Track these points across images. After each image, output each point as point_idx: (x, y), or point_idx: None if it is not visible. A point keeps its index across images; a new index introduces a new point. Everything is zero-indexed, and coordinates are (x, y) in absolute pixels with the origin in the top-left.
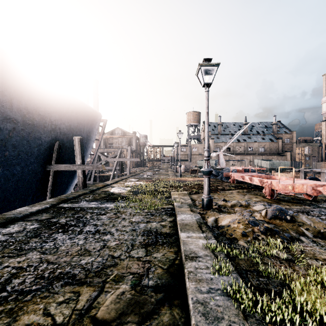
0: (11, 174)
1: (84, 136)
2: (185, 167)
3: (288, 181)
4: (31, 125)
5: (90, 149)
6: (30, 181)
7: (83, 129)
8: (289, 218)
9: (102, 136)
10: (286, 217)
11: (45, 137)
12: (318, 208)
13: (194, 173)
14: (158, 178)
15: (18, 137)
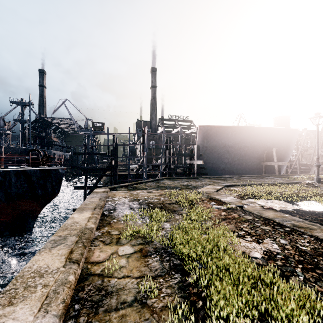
0: (247, 165)
1: (284, 146)
2: None
3: None
4: (253, 146)
5: (291, 152)
6: (254, 169)
7: (283, 142)
8: None
9: (303, 142)
10: None
11: (260, 150)
12: None
13: None
14: None
15: (249, 152)
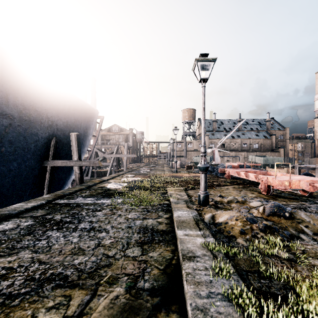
0: (8, 170)
1: (81, 133)
2: (180, 163)
3: (284, 176)
4: (27, 121)
5: (87, 145)
6: (27, 177)
7: (80, 125)
8: (287, 215)
9: (99, 132)
10: (285, 214)
11: (42, 133)
12: (315, 204)
13: (190, 169)
14: (154, 173)
15: (15, 133)
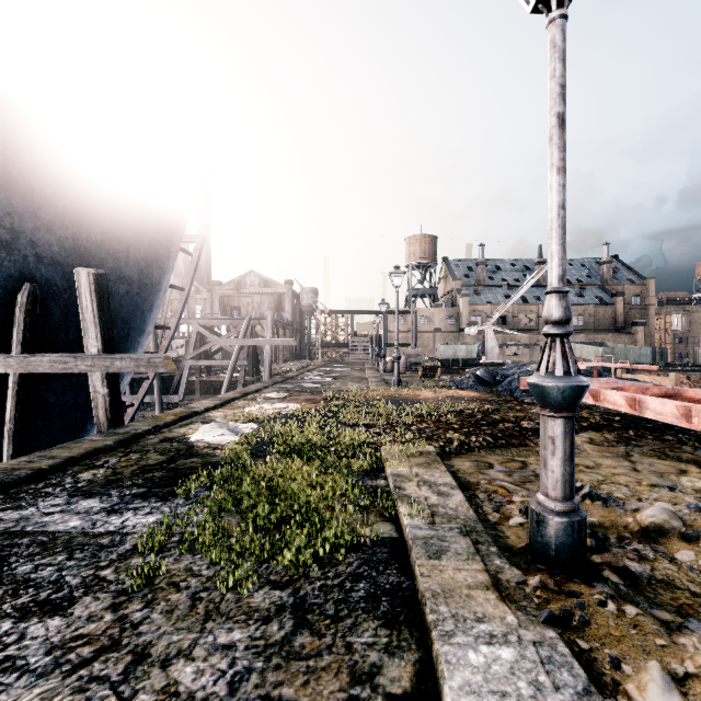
0: None
1: (130, 275)
2: (405, 360)
3: None
4: None
5: (154, 313)
6: None
7: (127, 254)
8: None
9: (191, 279)
10: None
11: None
12: None
13: (431, 376)
14: (341, 388)
15: None
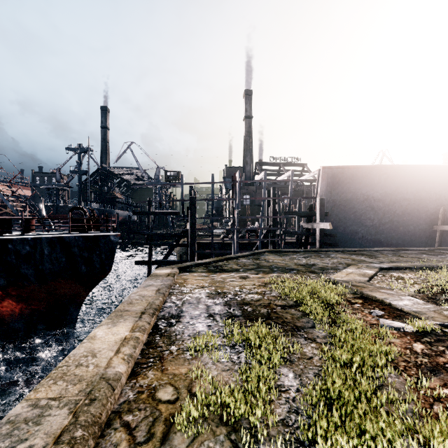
0: (407, 231)
1: None
2: None
3: None
4: (419, 199)
5: None
6: (420, 237)
7: None
8: None
9: None
10: None
11: (430, 205)
12: None
13: None
14: None
15: (411, 208)
